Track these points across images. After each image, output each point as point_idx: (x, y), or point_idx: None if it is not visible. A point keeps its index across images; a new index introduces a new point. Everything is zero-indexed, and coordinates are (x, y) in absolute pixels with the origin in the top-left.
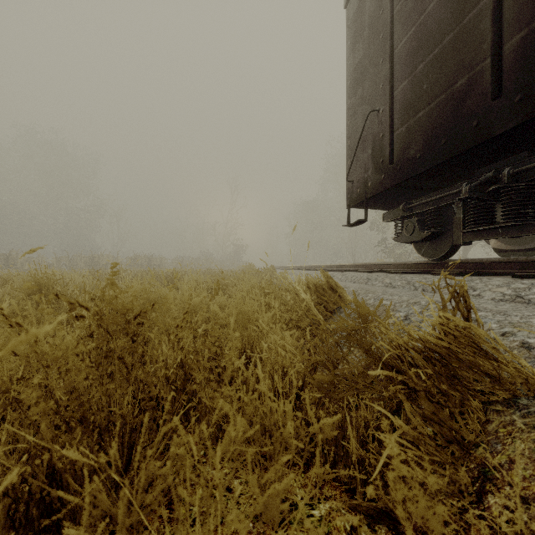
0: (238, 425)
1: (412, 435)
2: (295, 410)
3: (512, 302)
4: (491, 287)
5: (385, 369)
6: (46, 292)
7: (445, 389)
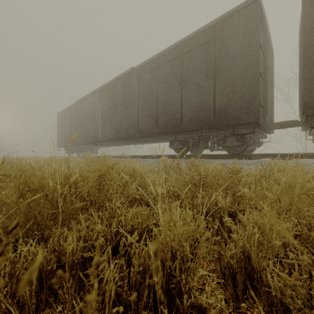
0: None
1: None
2: None
3: None
4: None
5: None
6: None
7: None
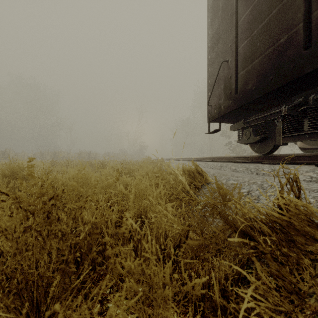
0: (123, 295)
1: (262, 288)
2: (174, 262)
3: (317, 182)
4: (302, 172)
5: (238, 232)
6: (16, 175)
7: (285, 251)
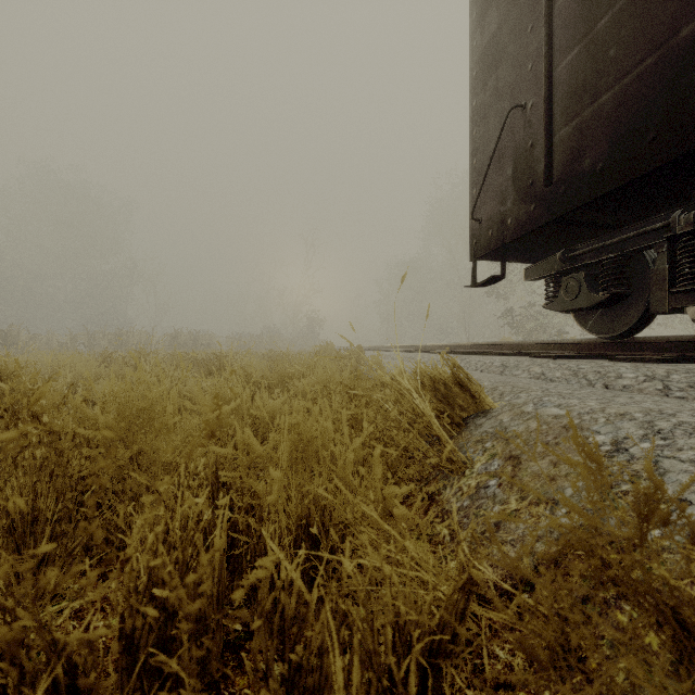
0: None
1: None
2: None
3: None
4: None
5: (679, 634)
6: None
7: None
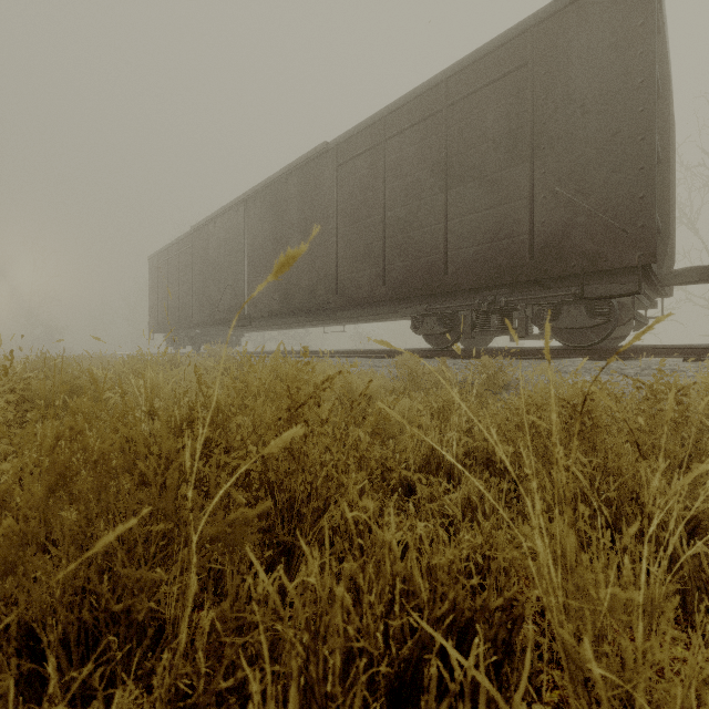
0: None
1: None
2: None
3: None
4: None
5: None
6: None
7: None
